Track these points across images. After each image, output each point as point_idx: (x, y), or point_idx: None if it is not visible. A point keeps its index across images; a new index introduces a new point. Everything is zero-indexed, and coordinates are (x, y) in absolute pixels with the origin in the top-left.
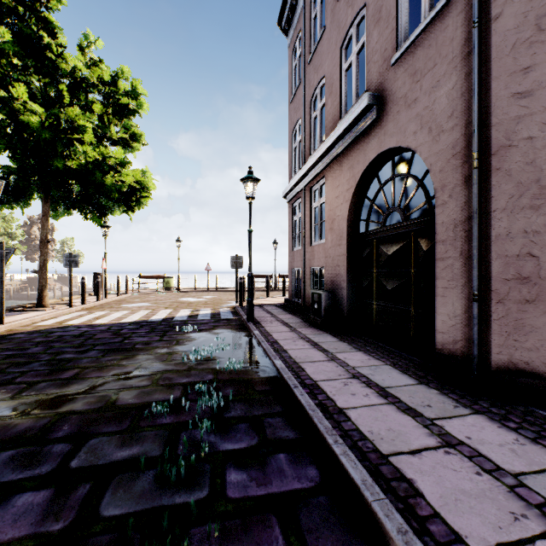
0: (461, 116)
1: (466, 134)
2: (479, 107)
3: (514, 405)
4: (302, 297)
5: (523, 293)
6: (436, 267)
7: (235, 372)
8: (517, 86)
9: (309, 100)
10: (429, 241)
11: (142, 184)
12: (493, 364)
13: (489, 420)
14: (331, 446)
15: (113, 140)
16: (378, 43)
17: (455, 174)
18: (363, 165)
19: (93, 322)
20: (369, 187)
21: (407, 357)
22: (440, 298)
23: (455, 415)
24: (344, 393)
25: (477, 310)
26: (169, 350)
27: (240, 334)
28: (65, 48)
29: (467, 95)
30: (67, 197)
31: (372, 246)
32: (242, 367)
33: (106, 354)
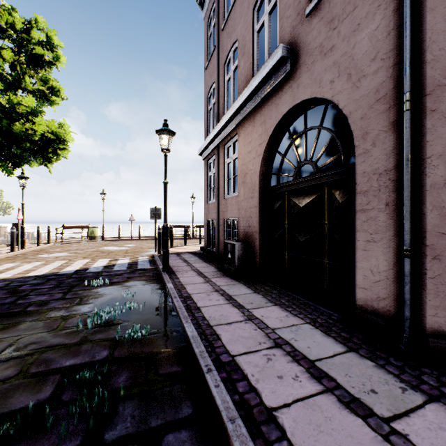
0: (386, 57)
1: (393, 75)
2: (411, 43)
3: None
4: (216, 246)
5: None
6: (356, 219)
7: (137, 343)
8: None
9: (222, 63)
10: (345, 192)
11: (59, 136)
12: (428, 327)
13: None
14: None
15: (29, 91)
16: None
17: (380, 120)
18: (275, 119)
19: None
20: (281, 142)
21: (323, 310)
22: (361, 251)
23: (411, 408)
24: (269, 376)
25: (409, 266)
26: (66, 312)
27: (153, 287)
28: None
29: (395, 34)
30: None
31: (283, 199)
32: (148, 334)
33: None
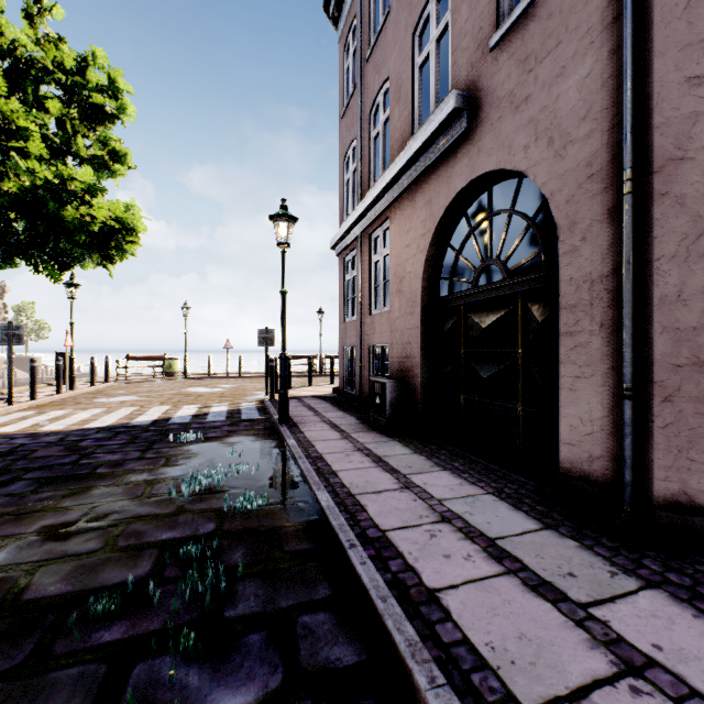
0: (601, 116)
1: (610, 143)
2: (633, 100)
3: (698, 565)
4: (358, 386)
5: (703, 386)
6: (560, 346)
7: (253, 515)
8: (694, 66)
9: (367, 112)
10: (546, 307)
11: (126, 223)
12: (656, 496)
13: (673, 600)
14: (424, 693)
15: (82, 157)
16: (469, 20)
17: (593, 205)
18: (445, 198)
19: (39, 429)
20: (454, 231)
21: (514, 478)
22: (567, 392)
23: (619, 594)
24: (432, 555)
25: (630, 412)
26: (150, 475)
27: (267, 445)
28: (1, 13)
29: (613, 84)
30: (5, 238)
31: (458, 316)
32: (266, 504)
33: (40, 487)
